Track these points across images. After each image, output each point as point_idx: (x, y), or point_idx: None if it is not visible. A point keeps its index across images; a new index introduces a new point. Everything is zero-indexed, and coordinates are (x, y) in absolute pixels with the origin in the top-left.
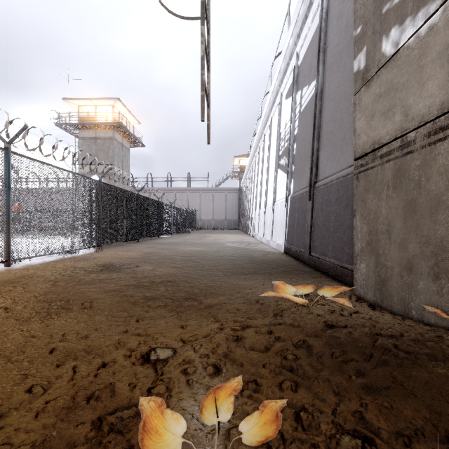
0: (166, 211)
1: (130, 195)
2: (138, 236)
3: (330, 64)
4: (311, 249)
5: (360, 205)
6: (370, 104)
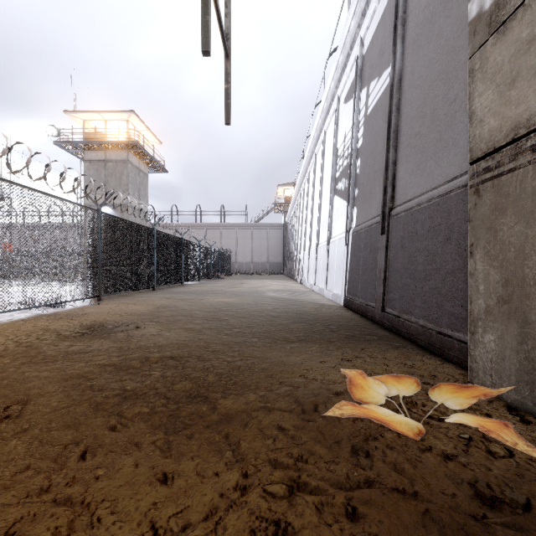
0: (192, 251)
1: (143, 230)
2: (154, 283)
3: (413, 38)
4: (385, 303)
5: (483, 236)
6: (506, 61)
